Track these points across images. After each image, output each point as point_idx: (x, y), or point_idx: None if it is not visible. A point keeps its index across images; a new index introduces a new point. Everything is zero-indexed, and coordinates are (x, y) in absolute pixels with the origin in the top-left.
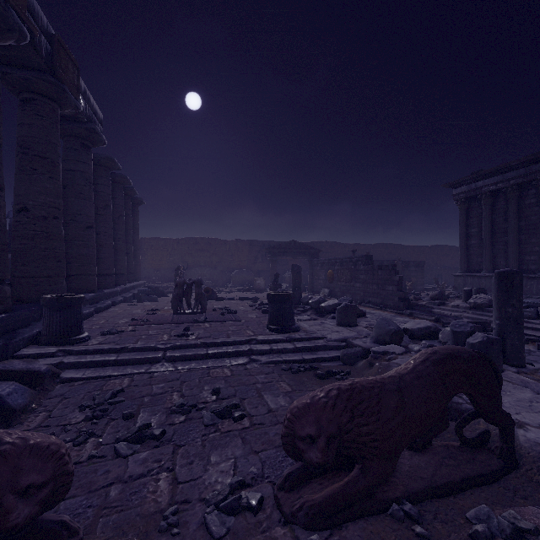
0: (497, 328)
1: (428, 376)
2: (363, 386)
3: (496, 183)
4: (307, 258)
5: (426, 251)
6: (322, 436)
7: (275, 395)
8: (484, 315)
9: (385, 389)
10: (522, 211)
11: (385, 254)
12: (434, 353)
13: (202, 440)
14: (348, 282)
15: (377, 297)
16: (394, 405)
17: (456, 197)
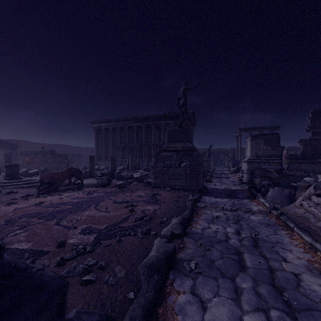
0: (89, 169)
1: (67, 171)
2: (55, 172)
3: (106, 126)
4: (8, 150)
5: (84, 149)
6: (48, 178)
7: (24, 190)
8: (97, 172)
9: (59, 172)
10: (114, 137)
11: (62, 150)
12: (68, 167)
13: (8, 195)
14: (40, 164)
15: (57, 170)
16: (61, 174)
17: (94, 128)
